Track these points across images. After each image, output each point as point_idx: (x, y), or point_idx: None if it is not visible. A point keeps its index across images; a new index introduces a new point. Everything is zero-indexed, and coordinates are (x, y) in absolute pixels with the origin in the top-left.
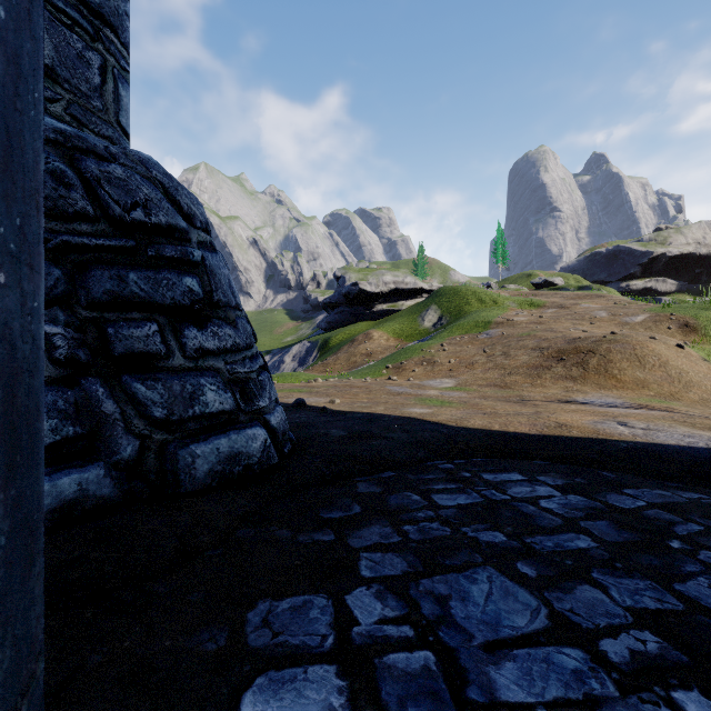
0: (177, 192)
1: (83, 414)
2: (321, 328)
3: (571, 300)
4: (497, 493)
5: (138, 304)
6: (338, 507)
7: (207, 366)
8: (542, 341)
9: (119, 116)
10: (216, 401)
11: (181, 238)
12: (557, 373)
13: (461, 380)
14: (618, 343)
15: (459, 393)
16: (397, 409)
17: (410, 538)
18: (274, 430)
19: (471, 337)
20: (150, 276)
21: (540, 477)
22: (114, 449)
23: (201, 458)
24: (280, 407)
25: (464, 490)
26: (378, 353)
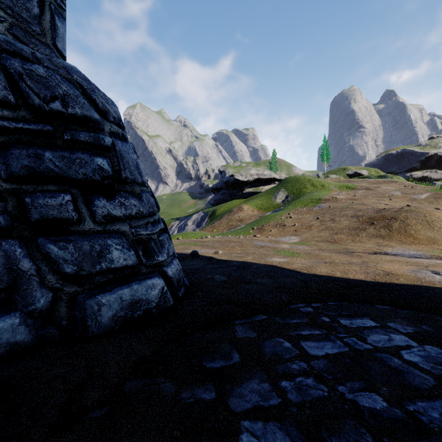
0: (93, 93)
1: (2, 271)
2: (210, 203)
3: (374, 184)
4: (358, 342)
5: (53, 178)
6: (219, 354)
7: (114, 229)
8: (358, 211)
9: (56, 41)
10: (120, 258)
11: (95, 127)
12: (370, 233)
13: (303, 237)
14: (412, 212)
15: (303, 247)
16: (262, 258)
17: (289, 399)
18: (171, 279)
19: (308, 208)
20: (65, 155)
21: (390, 323)
22: (30, 300)
23: (106, 306)
24: (176, 260)
25: (328, 337)
26: (246, 219)
